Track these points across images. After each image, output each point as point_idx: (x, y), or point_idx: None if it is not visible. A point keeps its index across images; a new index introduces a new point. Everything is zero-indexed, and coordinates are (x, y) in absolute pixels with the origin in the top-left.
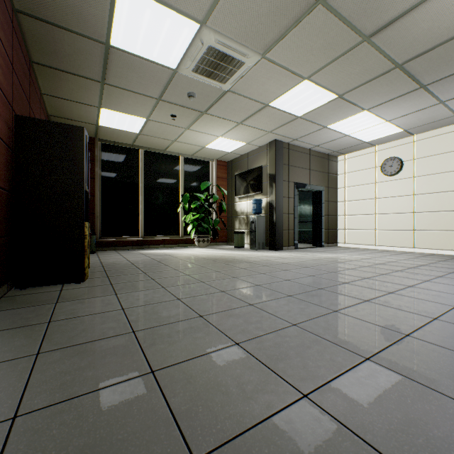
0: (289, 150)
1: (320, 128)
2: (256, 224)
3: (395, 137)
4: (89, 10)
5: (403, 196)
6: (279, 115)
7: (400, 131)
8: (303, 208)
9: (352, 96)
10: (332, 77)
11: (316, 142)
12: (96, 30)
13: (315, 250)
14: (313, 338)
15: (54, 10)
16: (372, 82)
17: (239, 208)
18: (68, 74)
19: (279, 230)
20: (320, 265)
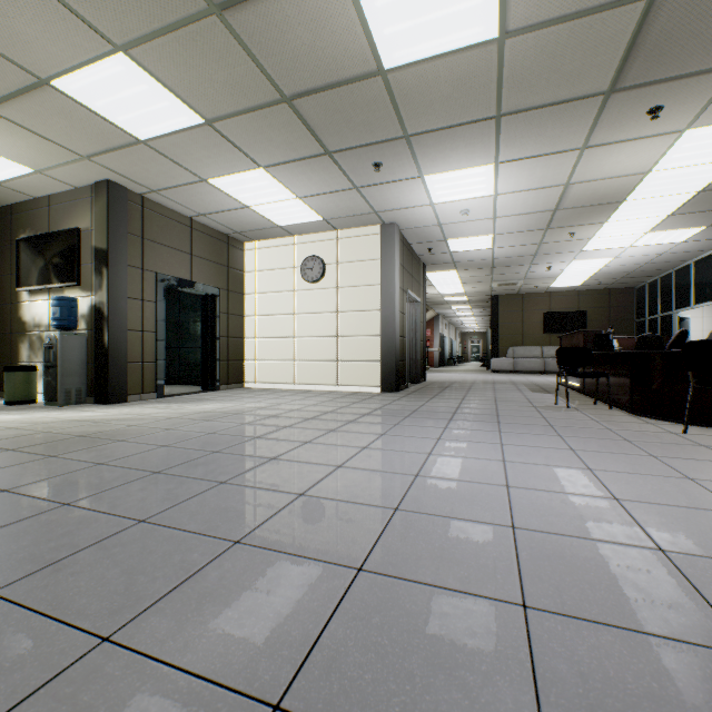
0: (146, 210)
1: (195, 179)
2: (59, 351)
3: (316, 227)
4: None
5: (327, 313)
6: (92, 122)
7: (320, 219)
8: (191, 323)
9: (232, 132)
10: (179, 72)
11: (199, 208)
12: None
13: (197, 397)
14: None
15: None
16: (256, 115)
17: (30, 314)
18: None
19: (118, 362)
20: (161, 432)
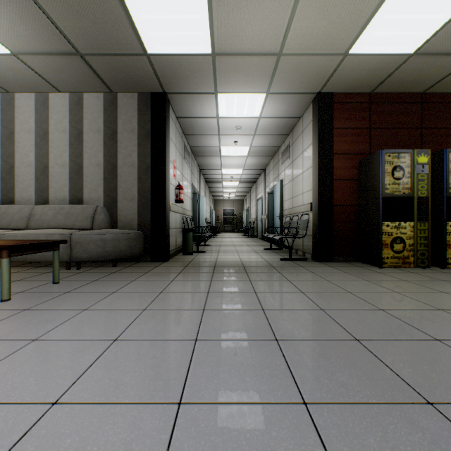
0: None
1: None
2: None
3: None
4: (372, 66)
5: None
6: None
7: None
8: None
9: None
10: None
11: None
12: (392, 62)
13: None
14: (236, 290)
15: (371, 80)
16: None
17: None
18: (447, 77)
19: None
20: None
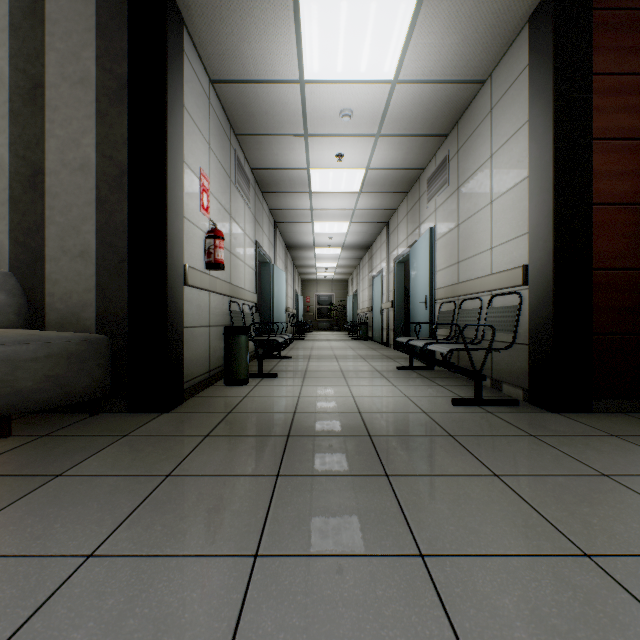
0: None
1: None
2: None
3: None
4: None
5: None
6: None
7: None
8: None
9: None
10: None
11: None
12: None
13: None
14: None
15: None
16: None
17: None
18: None
19: None
20: None
